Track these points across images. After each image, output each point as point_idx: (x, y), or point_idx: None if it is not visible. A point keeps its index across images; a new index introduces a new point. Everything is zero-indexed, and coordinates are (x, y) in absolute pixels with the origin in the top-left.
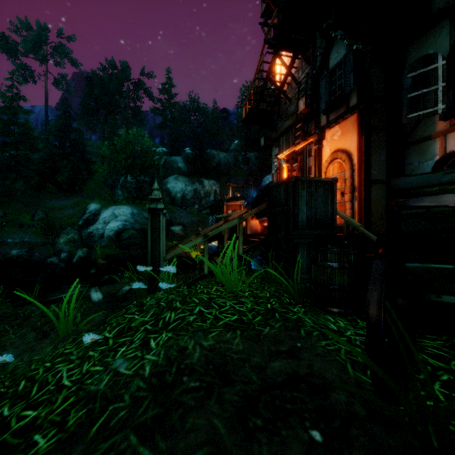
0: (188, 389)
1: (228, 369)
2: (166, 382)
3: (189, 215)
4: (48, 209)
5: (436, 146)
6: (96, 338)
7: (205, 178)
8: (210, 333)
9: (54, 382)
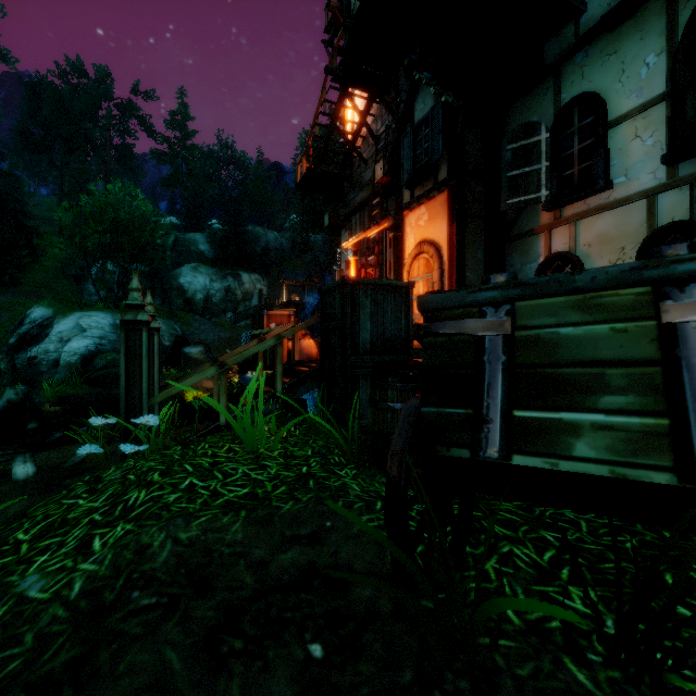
0: (136, 611)
1: (211, 571)
2: (103, 603)
3: (216, 329)
4: None
5: (540, 244)
6: None
7: (243, 270)
8: (196, 518)
9: None
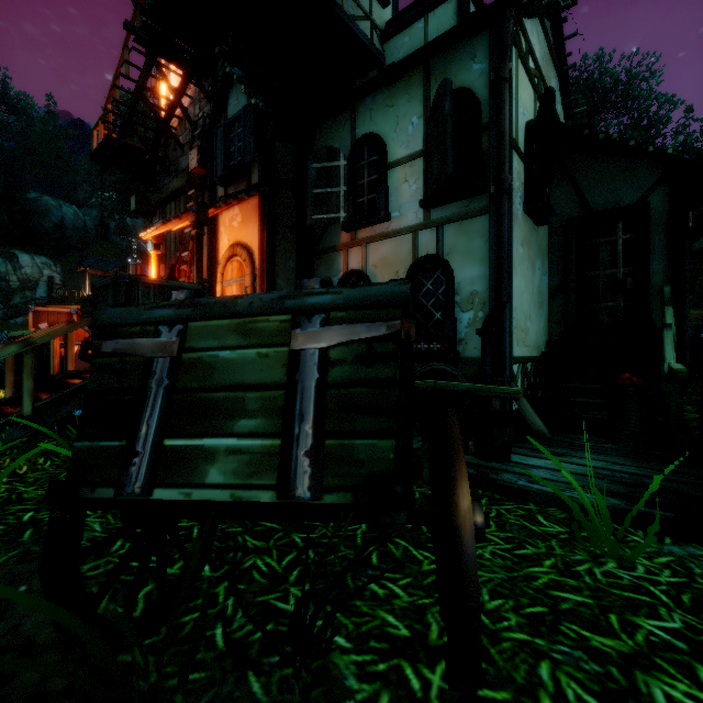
0: None
1: None
2: None
3: None
4: None
5: (341, 261)
6: None
7: (22, 249)
8: None
9: None
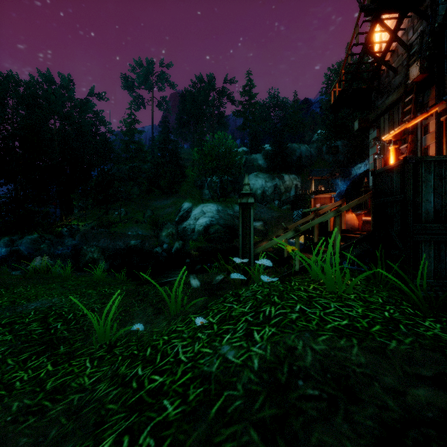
0: (305, 396)
1: (351, 383)
2: (279, 381)
3: (269, 211)
4: (154, 208)
5: None
6: (206, 321)
7: (285, 173)
8: (318, 335)
9: (172, 355)
